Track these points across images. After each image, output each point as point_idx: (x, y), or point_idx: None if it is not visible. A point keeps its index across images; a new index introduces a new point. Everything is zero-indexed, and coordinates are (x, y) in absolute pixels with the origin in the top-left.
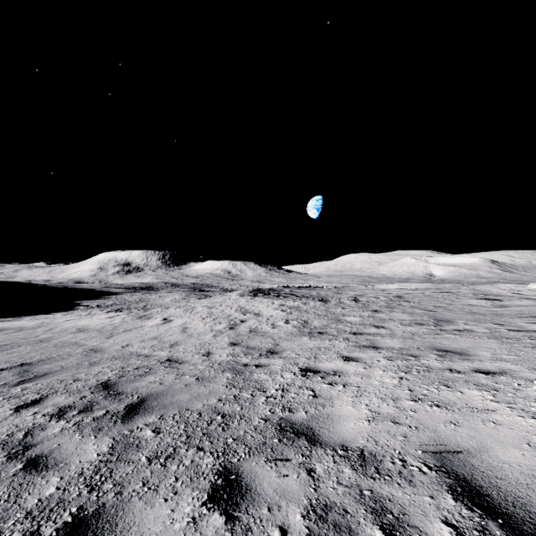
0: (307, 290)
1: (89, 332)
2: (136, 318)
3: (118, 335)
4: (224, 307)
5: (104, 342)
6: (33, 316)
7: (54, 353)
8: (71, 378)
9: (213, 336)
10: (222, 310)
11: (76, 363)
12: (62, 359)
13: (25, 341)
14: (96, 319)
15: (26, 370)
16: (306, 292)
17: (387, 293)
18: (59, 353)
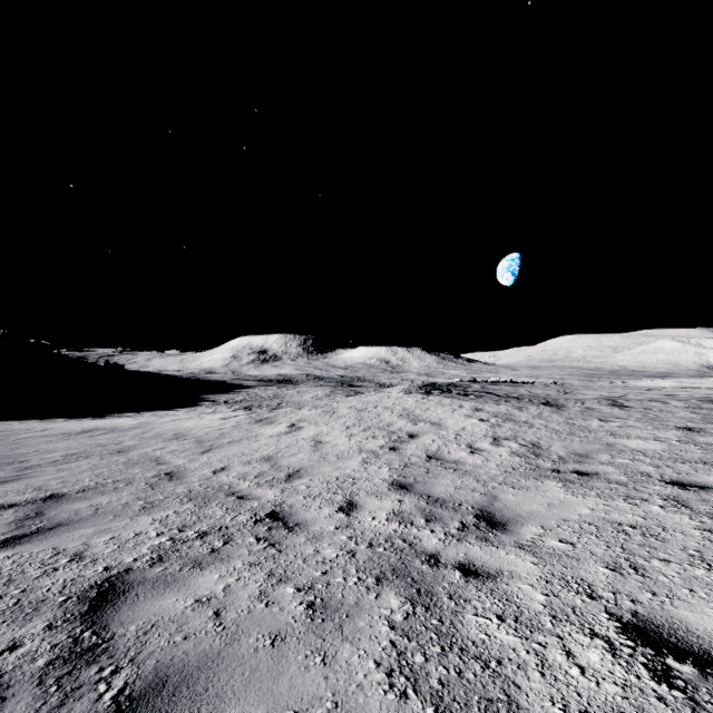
0: (510, 386)
1: (184, 441)
2: (255, 422)
3: (219, 448)
4: (381, 410)
5: (194, 459)
6: (154, 412)
7: (114, 475)
8: (78, 546)
9: (362, 462)
10: (377, 414)
11: (125, 501)
12: (112, 491)
13: (100, 449)
14: (207, 420)
15: (40, 511)
16: (509, 390)
17: (666, 394)
18: (119, 477)
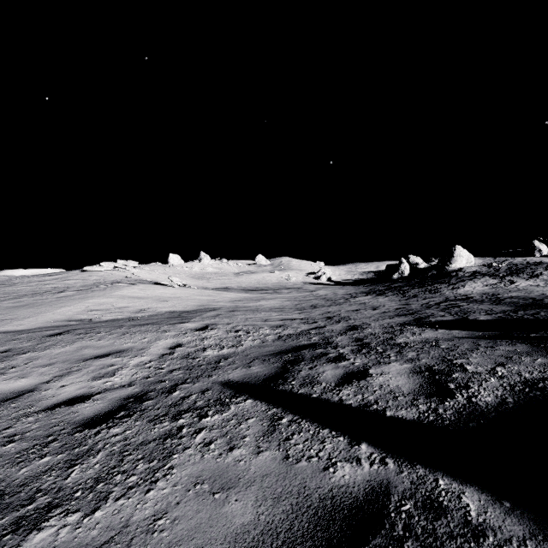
0: None
1: None
2: None
3: None
4: None
5: None
6: None
7: None
8: None
9: None
10: None
11: None
12: None
13: None
14: None
15: None
16: None
17: None
18: None
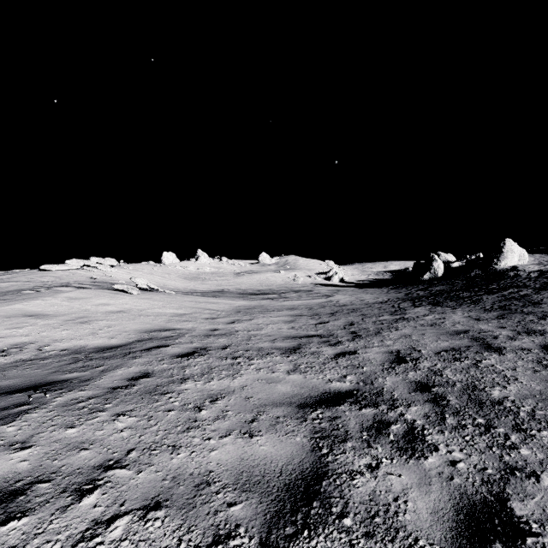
0: None
1: None
2: None
3: None
4: None
5: None
6: None
7: None
8: None
9: None
10: None
11: None
12: None
13: None
14: None
15: None
16: None
17: None
18: None
